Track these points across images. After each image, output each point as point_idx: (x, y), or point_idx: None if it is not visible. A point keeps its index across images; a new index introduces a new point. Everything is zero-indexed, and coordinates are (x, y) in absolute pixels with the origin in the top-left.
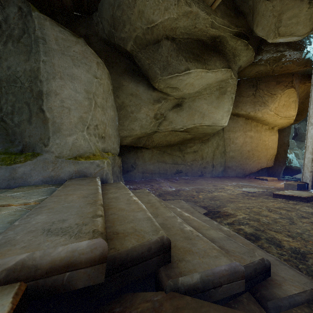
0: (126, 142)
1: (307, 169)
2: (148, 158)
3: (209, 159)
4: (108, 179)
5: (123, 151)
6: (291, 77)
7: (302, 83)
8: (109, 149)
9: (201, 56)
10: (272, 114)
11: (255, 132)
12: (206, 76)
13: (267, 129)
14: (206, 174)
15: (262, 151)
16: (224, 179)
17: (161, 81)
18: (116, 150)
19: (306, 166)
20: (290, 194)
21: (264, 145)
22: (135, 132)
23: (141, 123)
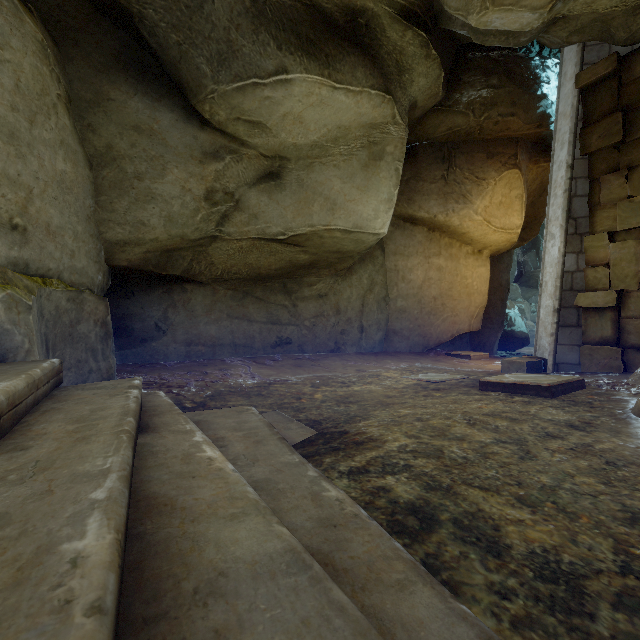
0: (127, 259)
1: (544, 331)
2: (203, 307)
3: (353, 314)
4: (10, 351)
5: (131, 287)
6: (514, 146)
7: (534, 162)
8: (51, 270)
9: (318, 47)
10: (478, 221)
11: (446, 259)
12: (332, 101)
13: (470, 253)
14: (346, 347)
15: (460, 298)
16: (384, 358)
17: (216, 100)
18: (88, 276)
19: (542, 324)
20: (515, 381)
21: (465, 286)
22: (150, 232)
23: (167, 209)
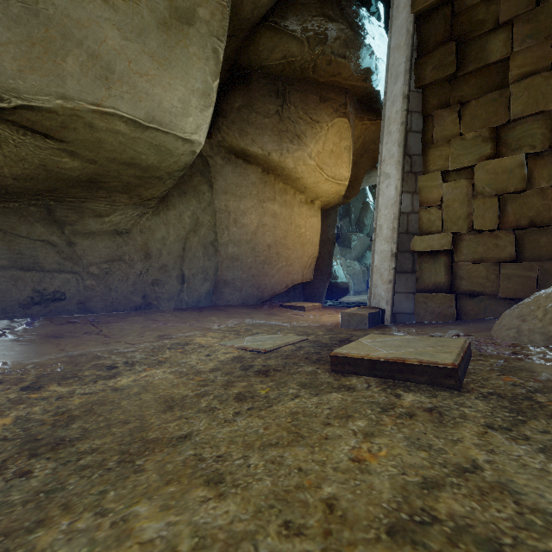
0: None
1: (380, 278)
2: None
3: (170, 260)
4: None
5: None
6: (344, 95)
7: (359, 119)
8: None
9: None
10: (312, 166)
11: (281, 206)
12: None
13: (303, 202)
14: (160, 302)
15: (295, 248)
16: (209, 314)
17: None
18: None
19: (377, 271)
20: (391, 356)
21: (299, 235)
22: None
23: None
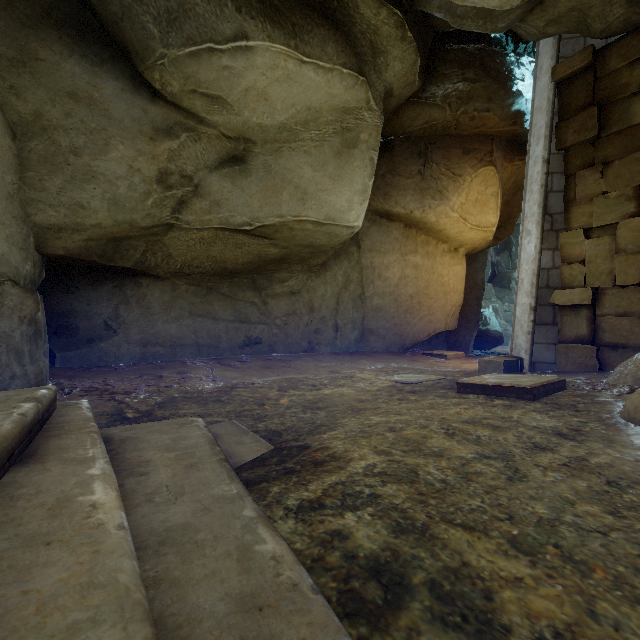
0: (63, 247)
1: (520, 330)
2: (161, 303)
3: (328, 312)
4: None
5: (75, 280)
6: (490, 143)
7: (509, 161)
8: None
9: (284, 14)
10: (455, 218)
11: (423, 257)
12: (300, 77)
13: (446, 251)
14: (320, 347)
15: (437, 297)
16: (359, 358)
17: (167, 67)
18: (10, 265)
19: (518, 323)
20: (495, 382)
21: (441, 285)
22: (91, 216)
23: (111, 191)
